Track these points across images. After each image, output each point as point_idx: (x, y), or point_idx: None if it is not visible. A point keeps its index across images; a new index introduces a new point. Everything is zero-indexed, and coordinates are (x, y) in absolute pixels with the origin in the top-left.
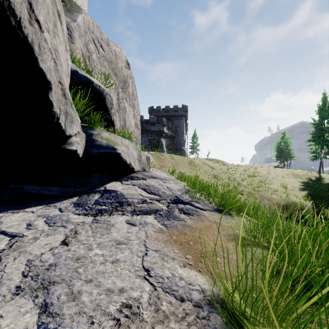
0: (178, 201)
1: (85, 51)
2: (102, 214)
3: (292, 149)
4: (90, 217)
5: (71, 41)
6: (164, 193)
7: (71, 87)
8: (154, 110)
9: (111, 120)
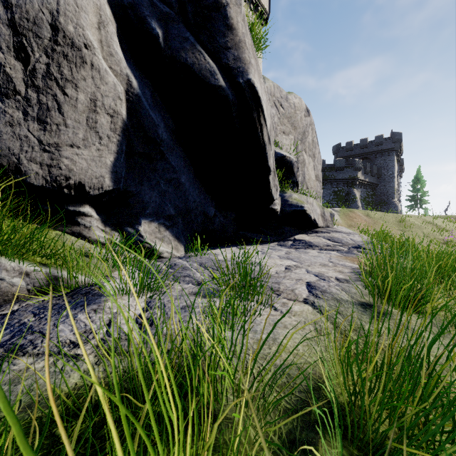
0: (359, 247)
1: None
2: (299, 249)
3: None
4: (293, 249)
5: None
6: (347, 242)
7: None
8: (342, 149)
9: (296, 181)
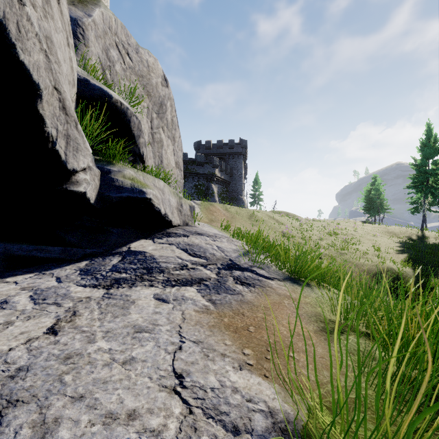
0: (233, 266)
1: (104, 59)
2: (120, 285)
3: (386, 199)
4: (101, 290)
5: (84, 44)
6: (213, 255)
7: (79, 103)
8: (202, 146)
9: (140, 153)
